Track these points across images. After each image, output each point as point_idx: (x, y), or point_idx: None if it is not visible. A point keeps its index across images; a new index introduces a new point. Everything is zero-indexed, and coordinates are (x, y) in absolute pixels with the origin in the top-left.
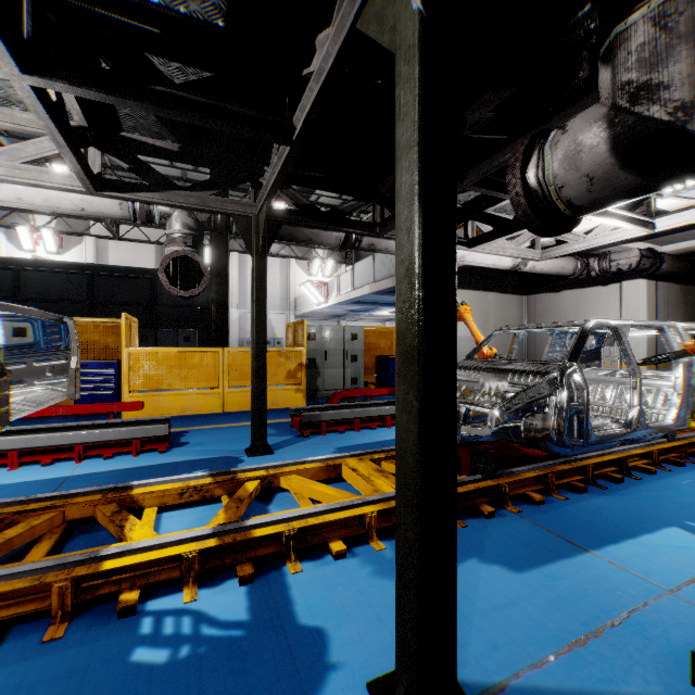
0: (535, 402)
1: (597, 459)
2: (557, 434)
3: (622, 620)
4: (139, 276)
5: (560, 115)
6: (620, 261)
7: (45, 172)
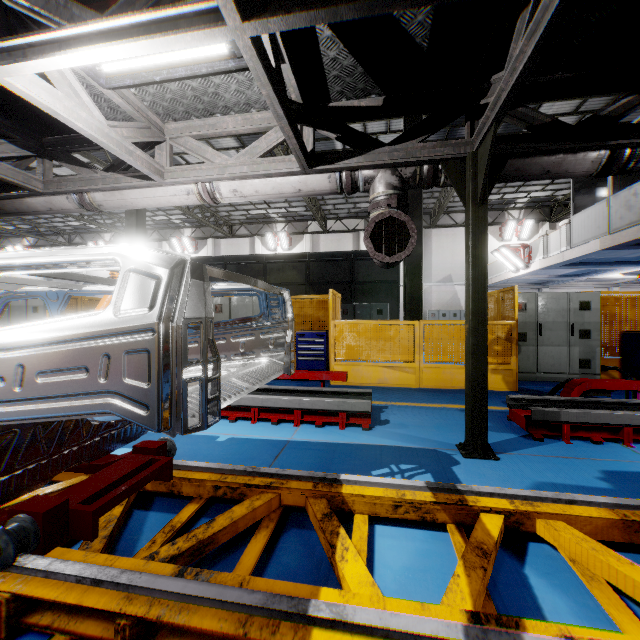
0: None
1: None
2: None
3: None
4: (341, 258)
5: None
6: None
7: (271, 161)
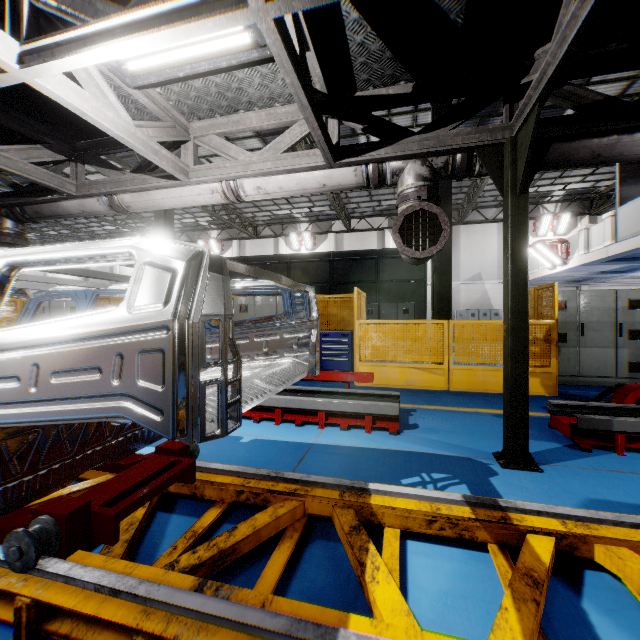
0: None
1: None
2: None
3: None
4: (366, 257)
5: None
6: None
7: (295, 156)
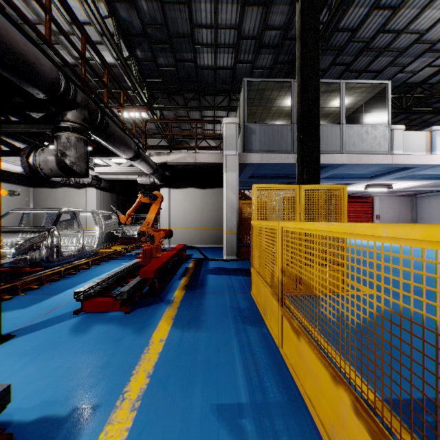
0: (36, 244)
1: (66, 267)
2: (46, 257)
3: (64, 304)
4: None
5: (47, 126)
6: (84, 179)
7: None
